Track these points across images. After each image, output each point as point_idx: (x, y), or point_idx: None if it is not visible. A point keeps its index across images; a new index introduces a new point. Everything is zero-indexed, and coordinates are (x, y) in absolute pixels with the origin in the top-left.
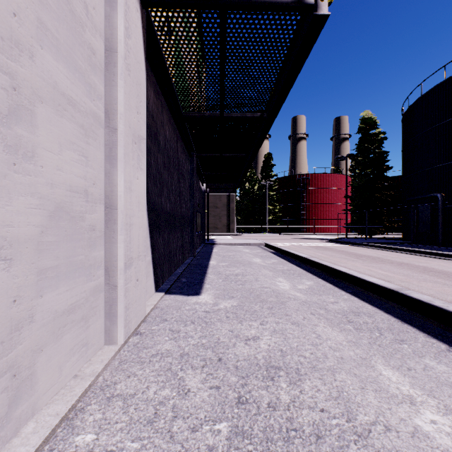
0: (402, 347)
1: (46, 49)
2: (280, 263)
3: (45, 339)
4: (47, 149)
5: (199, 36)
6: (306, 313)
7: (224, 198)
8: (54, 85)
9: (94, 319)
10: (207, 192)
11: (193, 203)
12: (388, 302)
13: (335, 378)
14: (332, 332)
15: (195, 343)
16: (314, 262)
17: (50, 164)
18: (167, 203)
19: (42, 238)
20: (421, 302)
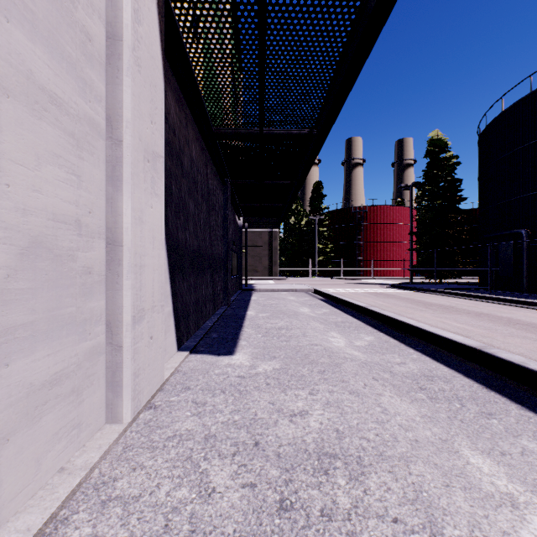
0: (491, 422)
1: (16, 23)
2: (332, 314)
3: (13, 424)
4: (17, 161)
5: (232, 28)
6: (367, 379)
7: (265, 235)
8: (28, 75)
9: (91, 391)
10: (245, 228)
11: (227, 240)
12: (469, 363)
13: (409, 471)
14: (401, 403)
15: (224, 420)
16: (375, 312)
17: (21, 182)
18: (193, 239)
19: (9, 284)
20: (512, 364)
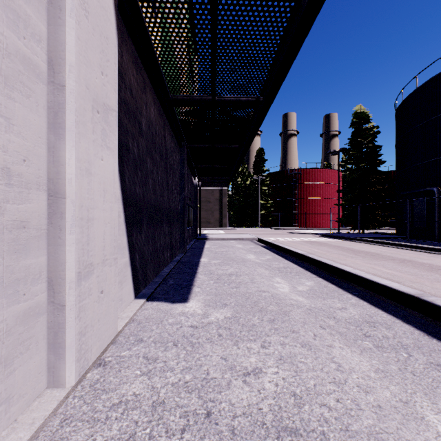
0: None
1: None
2: (275, 260)
3: None
4: None
5: None
6: (315, 327)
7: (216, 193)
8: None
9: (26, 357)
10: (199, 186)
11: (184, 196)
12: (407, 309)
13: None
14: (352, 356)
15: (175, 381)
16: (313, 259)
17: None
18: (151, 194)
19: None
20: None
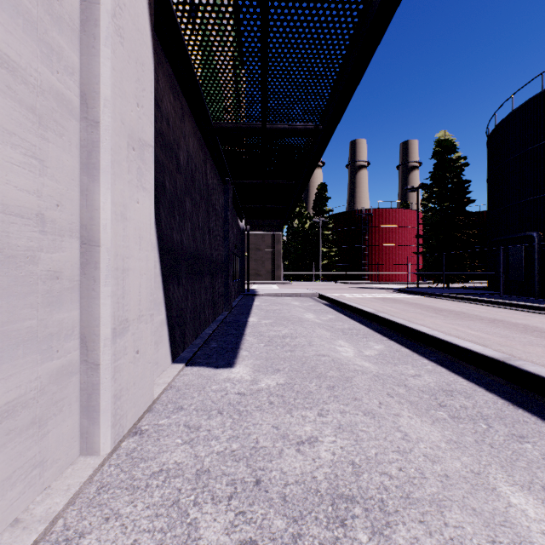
0: (525, 447)
1: None
2: (338, 320)
3: None
4: None
5: (231, 5)
6: (381, 395)
7: (268, 239)
8: None
9: (59, 419)
10: (247, 230)
11: (228, 242)
12: (491, 376)
13: (445, 521)
14: (422, 425)
15: (221, 450)
16: (384, 319)
17: None
18: (190, 241)
19: None
20: (542, 379)
